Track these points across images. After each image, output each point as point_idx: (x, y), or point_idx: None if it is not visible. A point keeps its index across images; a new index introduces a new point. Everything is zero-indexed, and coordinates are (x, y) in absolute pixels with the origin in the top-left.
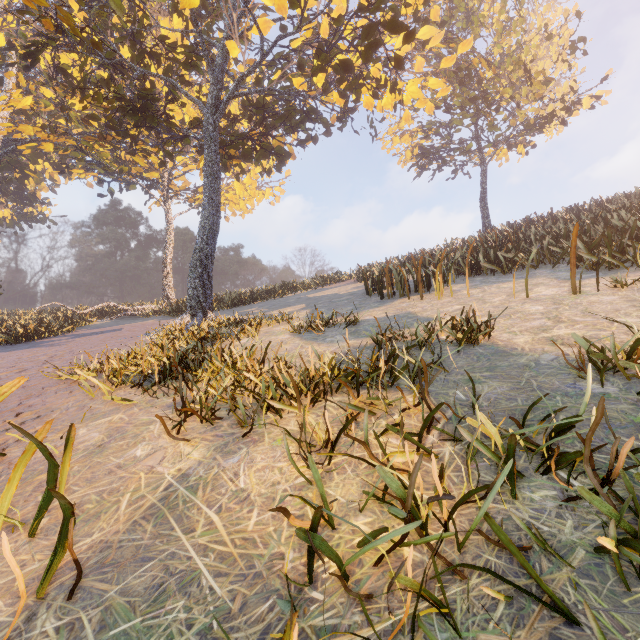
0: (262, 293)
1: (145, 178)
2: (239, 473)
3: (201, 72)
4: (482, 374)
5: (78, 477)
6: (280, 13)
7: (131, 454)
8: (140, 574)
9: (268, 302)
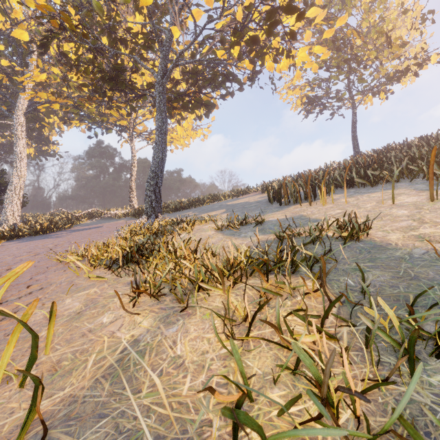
0: (195, 201)
1: (118, 125)
2: (177, 341)
3: (154, 51)
4: (365, 264)
5: (61, 338)
6: (208, 5)
7: (99, 321)
8: (96, 430)
9: (200, 208)
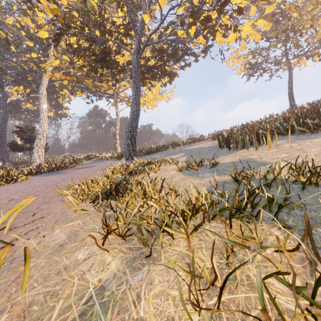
0: (161, 147)
1: (107, 93)
2: (140, 295)
3: (131, 37)
4: None
5: (40, 273)
6: None
7: (75, 256)
8: None
9: (164, 152)
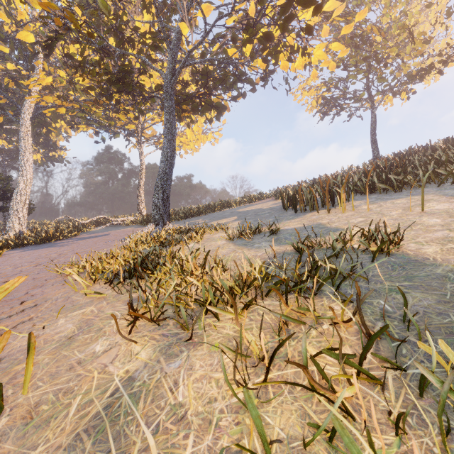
0: (206, 208)
1: (126, 129)
2: (178, 382)
3: (162, 51)
4: (401, 283)
5: (45, 371)
6: None
7: (91, 349)
8: None
9: (210, 215)
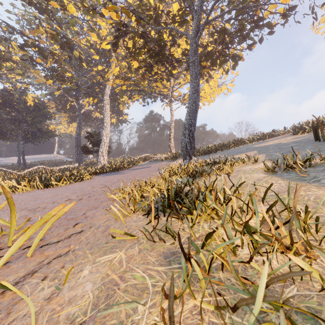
0: (221, 146)
1: (161, 93)
2: None
3: (188, 22)
4: None
5: None
6: None
7: None
8: None
9: (226, 151)
